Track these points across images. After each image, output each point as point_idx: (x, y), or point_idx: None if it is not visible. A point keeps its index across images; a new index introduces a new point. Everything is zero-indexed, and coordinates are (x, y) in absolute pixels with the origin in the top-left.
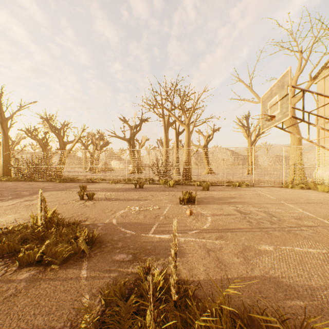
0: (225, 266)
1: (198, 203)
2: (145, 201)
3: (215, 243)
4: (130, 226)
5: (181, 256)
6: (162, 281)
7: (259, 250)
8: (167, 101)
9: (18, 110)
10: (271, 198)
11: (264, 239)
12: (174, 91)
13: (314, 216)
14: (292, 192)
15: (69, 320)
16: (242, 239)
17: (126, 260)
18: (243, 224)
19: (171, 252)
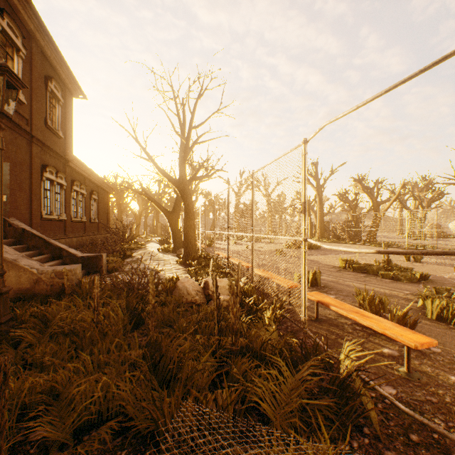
0: None
1: None
2: None
3: None
4: None
5: None
6: None
7: None
8: None
9: (329, 175)
10: None
11: None
12: None
13: None
14: None
15: (416, 292)
16: None
17: (452, 290)
18: None
19: None
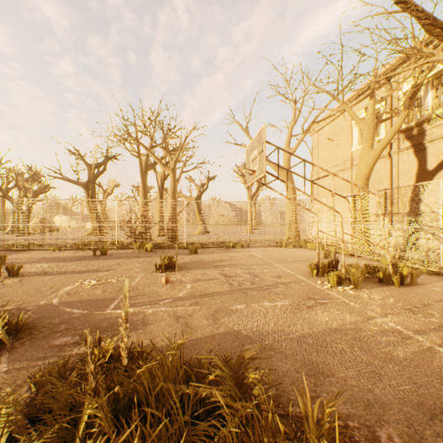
0: (192, 329)
1: (180, 270)
2: (108, 272)
3: (187, 310)
4: (80, 304)
5: (145, 327)
6: (112, 350)
7: (231, 310)
8: (145, 134)
9: None
10: (261, 259)
11: (240, 299)
12: (155, 122)
13: (293, 273)
14: (284, 251)
15: None
16: (218, 302)
17: (70, 343)
18: (224, 287)
19: (122, 315)
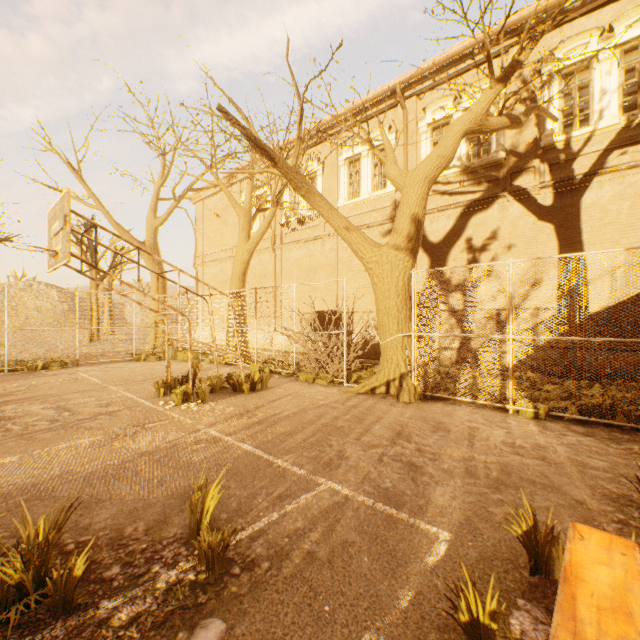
0: None
1: None
2: None
3: None
4: None
5: None
6: None
7: None
8: None
9: None
10: (93, 382)
11: (16, 449)
12: None
13: (135, 397)
14: (141, 367)
15: None
16: None
17: None
18: None
19: None
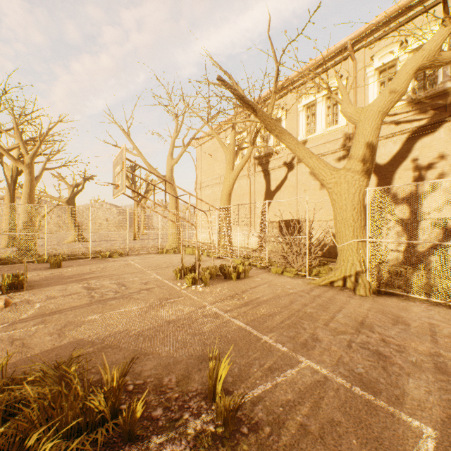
0: (30, 348)
1: (31, 288)
2: None
3: (29, 331)
4: None
5: None
6: None
7: (83, 321)
8: None
9: None
10: (137, 267)
11: (97, 310)
12: None
13: (162, 279)
14: (164, 258)
15: None
16: (71, 317)
17: None
18: (83, 301)
19: None
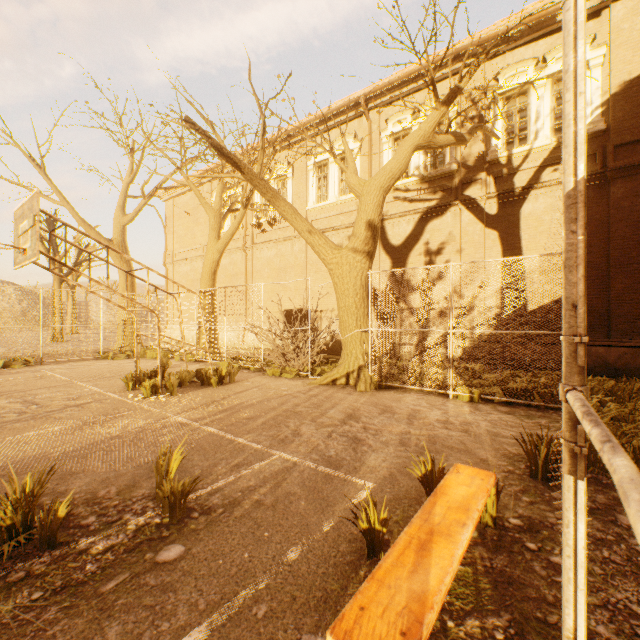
0: None
1: None
2: None
3: None
4: None
5: None
6: None
7: None
8: None
9: None
10: (60, 379)
11: None
12: None
13: (103, 391)
14: (109, 365)
15: None
16: None
17: None
18: None
19: None
